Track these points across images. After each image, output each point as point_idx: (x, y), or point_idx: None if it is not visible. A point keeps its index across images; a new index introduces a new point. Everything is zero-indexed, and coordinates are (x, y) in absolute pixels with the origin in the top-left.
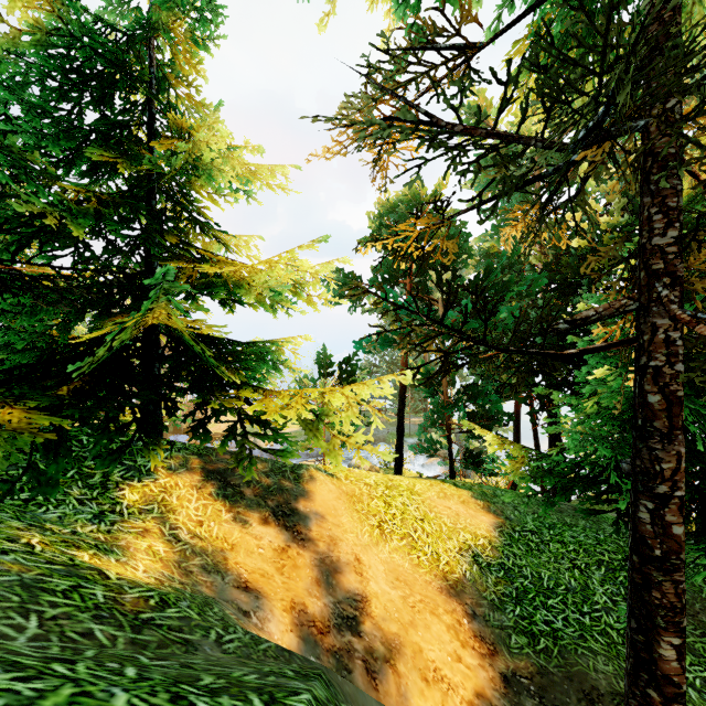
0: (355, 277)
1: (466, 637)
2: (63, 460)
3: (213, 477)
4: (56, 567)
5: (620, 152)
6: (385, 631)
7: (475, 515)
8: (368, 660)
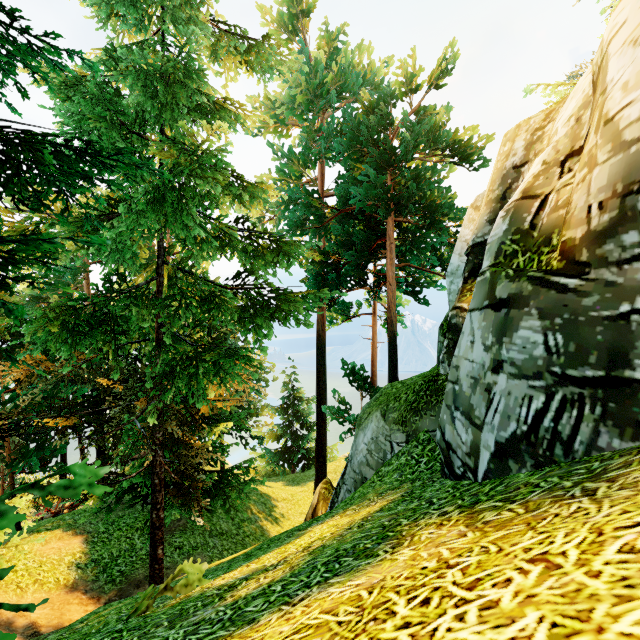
0: None
1: (87, 602)
2: None
3: None
4: None
5: None
6: (53, 625)
7: (71, 542)
8: None
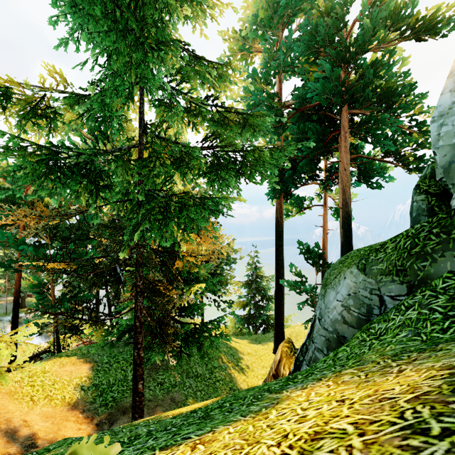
0: None
1: (82, 420)
2: None
3: None
4: None
5: None
6: (48, 439)
7: (80, 368)
8: None
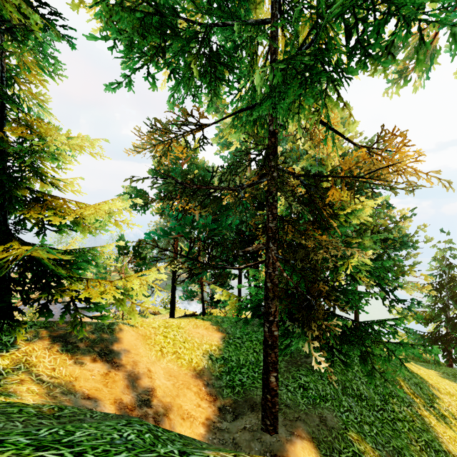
0: (145, 193)
1: (203, 395)
2: None
3: (57, 340)
4: (3, 405)
5: (287, 136)
6: (164, 402)
7: (212, 334)
8: (156, 417)
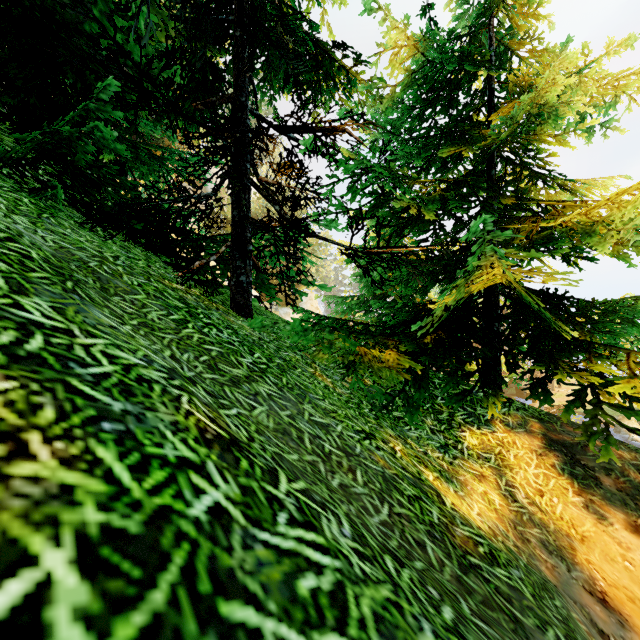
0: None
1: None
2: (421, 394)
3: (556, 447)
4: (407, 474)
5: None
6: None
7: None
8: None
